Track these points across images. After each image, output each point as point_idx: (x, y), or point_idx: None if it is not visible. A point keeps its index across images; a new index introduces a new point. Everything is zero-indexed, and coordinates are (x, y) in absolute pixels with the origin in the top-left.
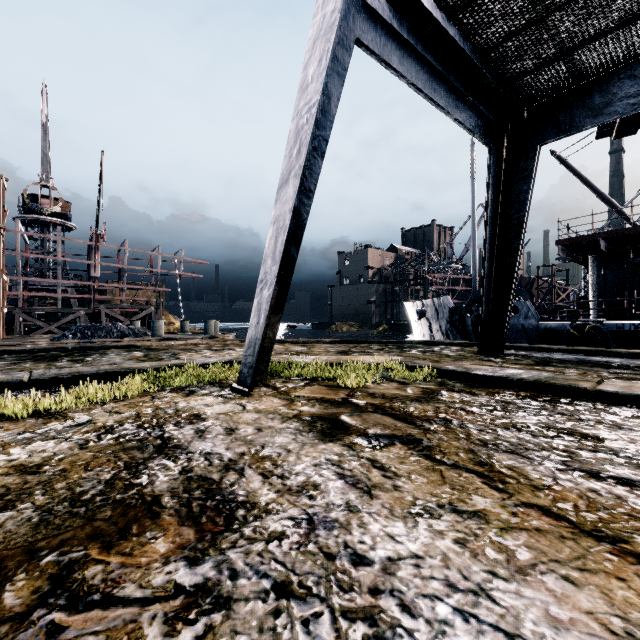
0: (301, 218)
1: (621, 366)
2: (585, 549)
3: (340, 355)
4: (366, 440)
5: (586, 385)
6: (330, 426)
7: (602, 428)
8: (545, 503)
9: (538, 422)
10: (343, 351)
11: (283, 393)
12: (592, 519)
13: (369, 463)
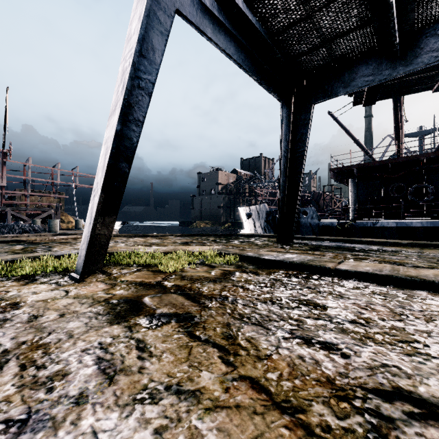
0: (131, 141)
1: (360, 250)
2: (267, 425)
3: (181, 245)
4: (149, 320)
5: (330, 265)
6: (128, 308)
7: (330, 298)
8: (258, 374)
9: (290, 295)
10: (186, 242)
11: (112, 279)
12: (287, 388)
13: (135, 344)
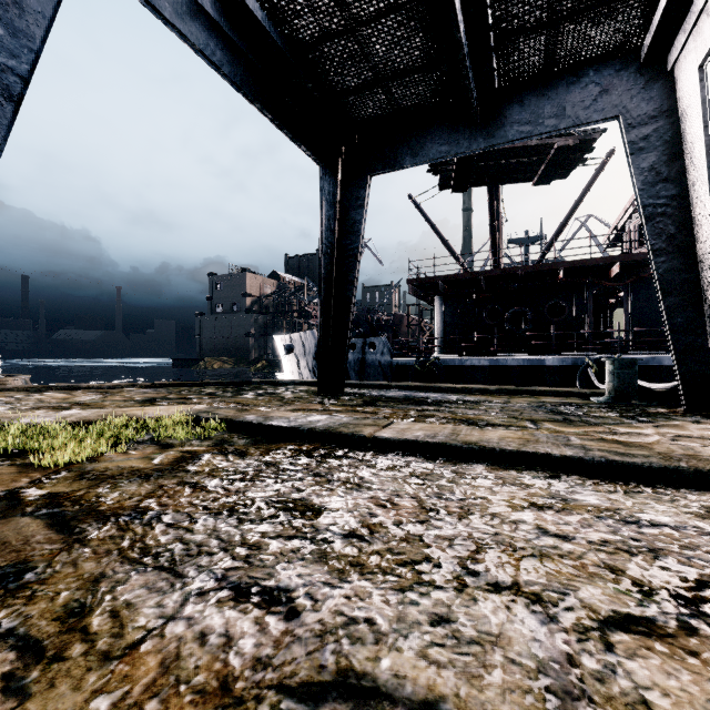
0: None
1: (433, 402)
2: None
3: (138, 405)
4: None
5: (368, 431)
6: None
7: (340, 492)
8: (70, 707)
9: (274, 494)
10: (152, 399)
11: None
12: None
13: None
